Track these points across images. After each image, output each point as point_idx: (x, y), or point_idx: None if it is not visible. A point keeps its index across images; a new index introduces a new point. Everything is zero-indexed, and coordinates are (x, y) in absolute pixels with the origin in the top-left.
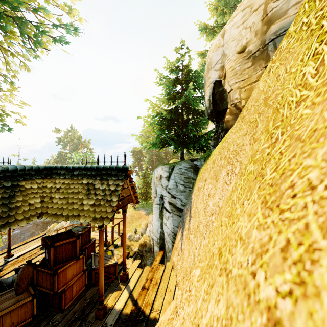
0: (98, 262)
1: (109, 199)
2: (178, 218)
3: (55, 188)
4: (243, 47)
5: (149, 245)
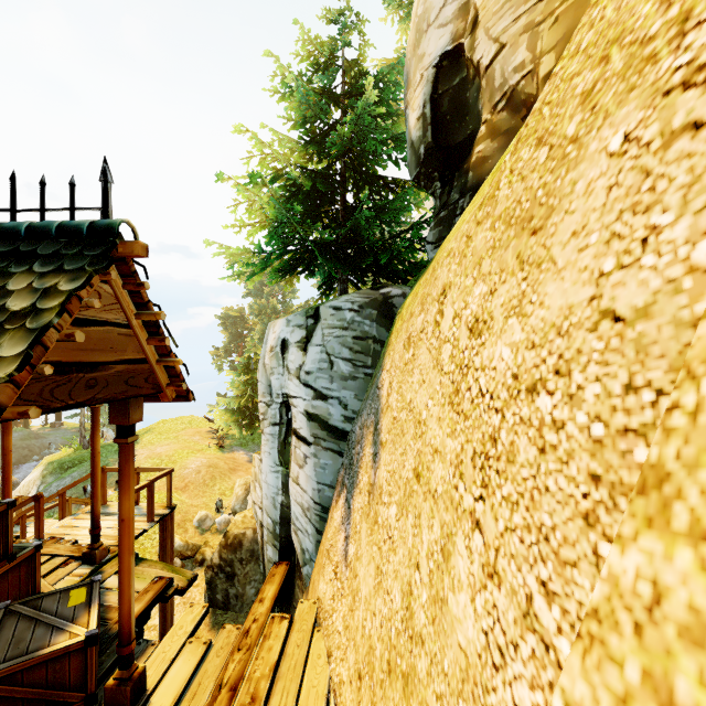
0: (8, 644)
1: None
2: (333, 460)
3: None
4: None
5: (253, 543)
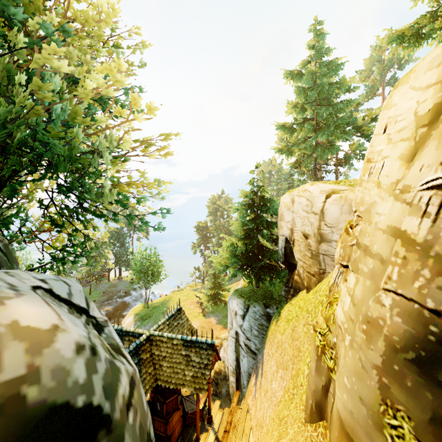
0: (189, 406)
1: (204, 372)
2: (252, 360)
3: (162, 356)
4: (306, 234)
5: (224, 373)
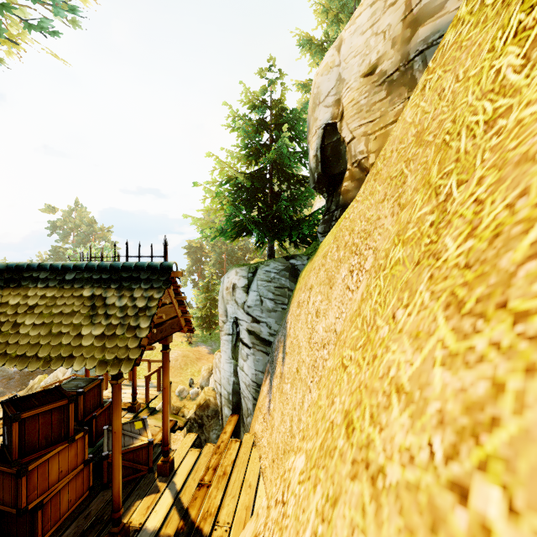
0: None
1: (133, 324)
2: (263, 358)
3: (25, 306)
4: (372, 66)
5: (215, 406)
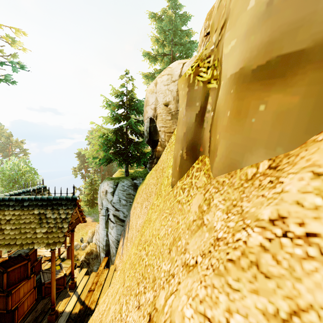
0: (47, 277)
1: (61, 226)
2: (121, 228)
3: (5, 220)
4: (167, 103)
5: (96, 252)
